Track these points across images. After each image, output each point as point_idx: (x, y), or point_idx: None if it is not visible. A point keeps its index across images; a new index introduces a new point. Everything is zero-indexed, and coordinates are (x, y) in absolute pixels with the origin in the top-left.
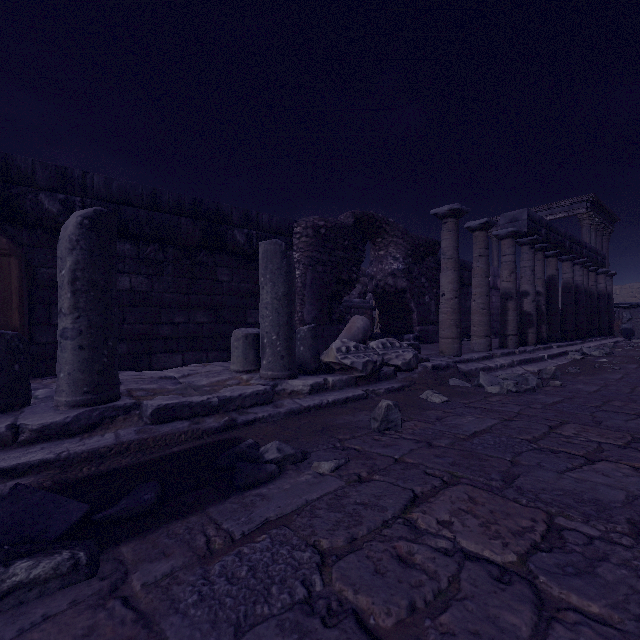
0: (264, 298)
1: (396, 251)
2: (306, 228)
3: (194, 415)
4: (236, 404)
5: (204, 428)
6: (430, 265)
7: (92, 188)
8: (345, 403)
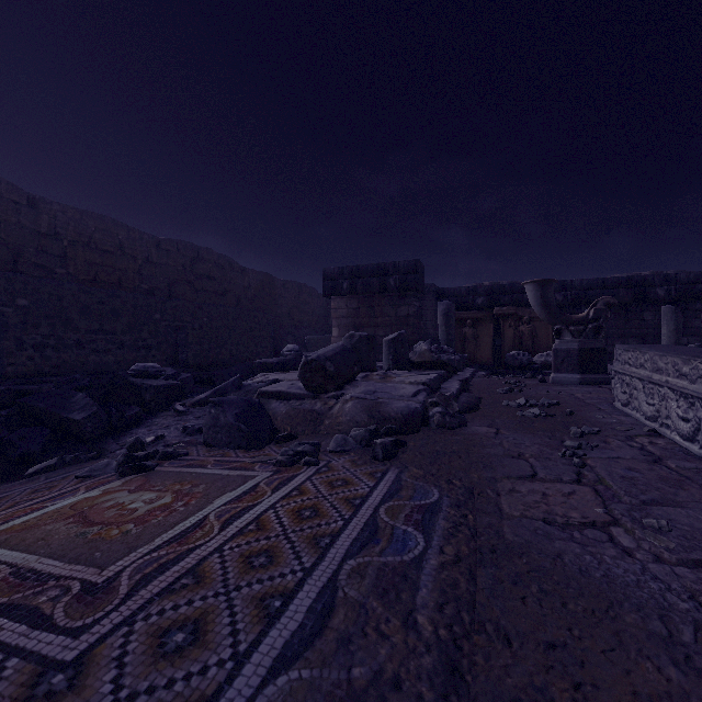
0: (662, 332)
1: None
2: None
3: None
4: None
5: None
6: None
7: (574, 286)
8: None
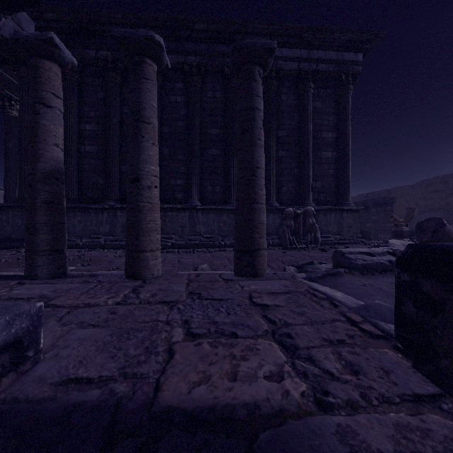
0: None
1: None
2: None
3: None
4: None
5: None
6: None
7: None
8: None
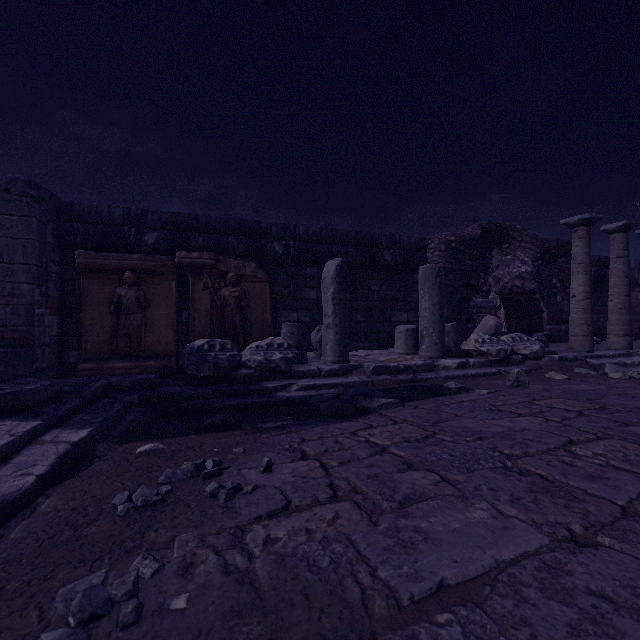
0: (423, 304)
1: (524, 255)
2: (439, 244)
3: (392, 373)
4: (413, 369)
5: (400, 379)
6: (562, 266)
7: (299, 234)
8: (484, 376)
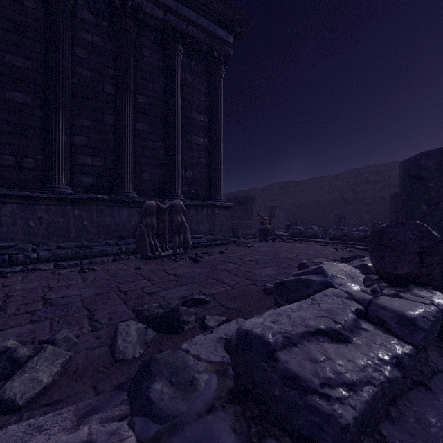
0: None
1: None
2: None
3: None
4: None
5: None
6: None
7: None
8: None
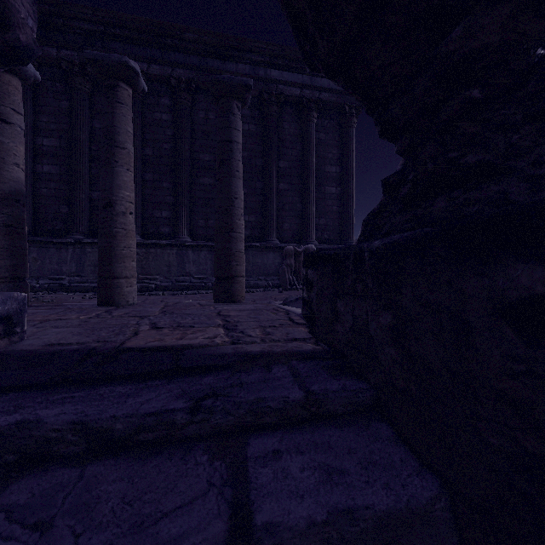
0: None
1: None
2: None
3: None
4: None
5: None
6: None
7: None
8: None
